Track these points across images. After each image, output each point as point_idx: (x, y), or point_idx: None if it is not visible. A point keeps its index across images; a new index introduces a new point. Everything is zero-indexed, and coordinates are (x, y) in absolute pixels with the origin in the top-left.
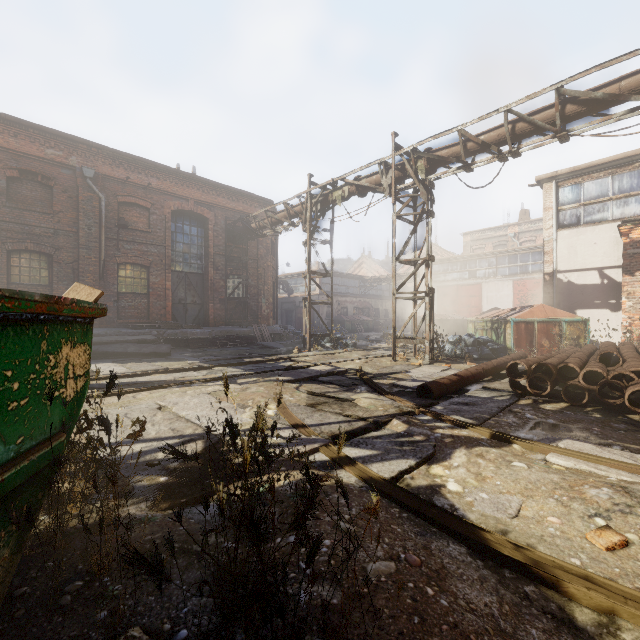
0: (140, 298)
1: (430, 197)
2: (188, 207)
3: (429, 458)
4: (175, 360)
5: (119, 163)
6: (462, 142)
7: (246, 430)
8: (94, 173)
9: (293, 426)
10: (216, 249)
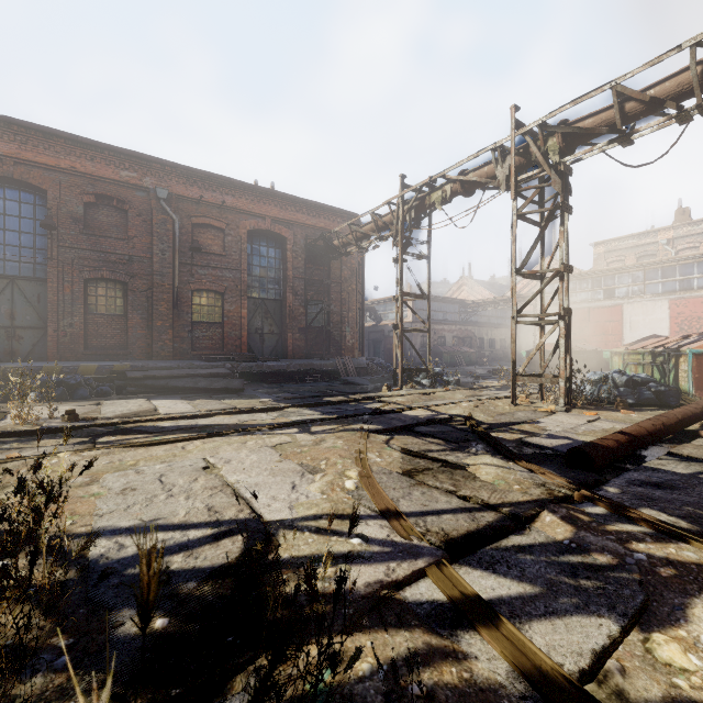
0: (215, 328)
1: (565, 187)
2: (265, 226)
3: (640, 614)
4: (247, 397)
5: (193, 181)
6: (617, 103)
7: (311, 518)
8: (168, 194)
9: (382, 514)
10: (295, 272)
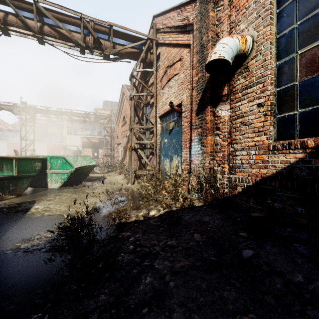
0: None
1: (34, 121)
2: None
3: None
4: None
5: None
6: (47, 111)
7: None
8: None
9: None
10: None
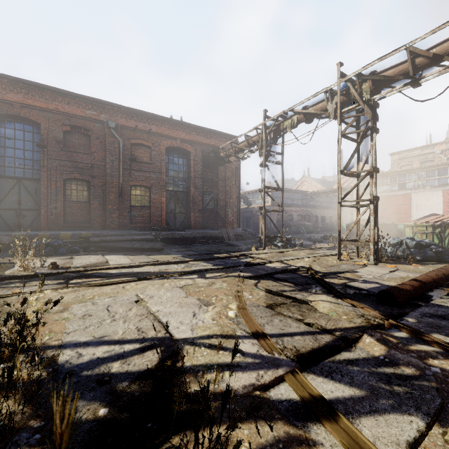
0: (145, 209)
1: (374, 115)
2: (176, 144)
3: (439, 413)
4: (165, 254)
5: (131, 116)
6: (410, 59)
7: (205, 337)
8: (115, 124)
9: (253, 335)
10: (196, 173)
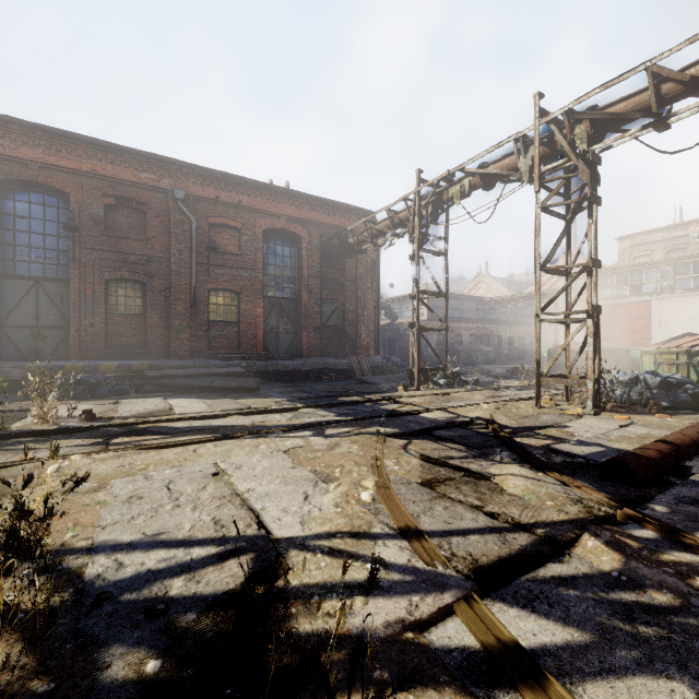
0: (231, 327)
1: (594, 177)
2: (280, 225)
3: None
4: (262, 397)
5: (209, 182)
6: (653, 85)
7: (324, 536)
8: (185, 195)
9: (401, 533)
10: (310, 270)
